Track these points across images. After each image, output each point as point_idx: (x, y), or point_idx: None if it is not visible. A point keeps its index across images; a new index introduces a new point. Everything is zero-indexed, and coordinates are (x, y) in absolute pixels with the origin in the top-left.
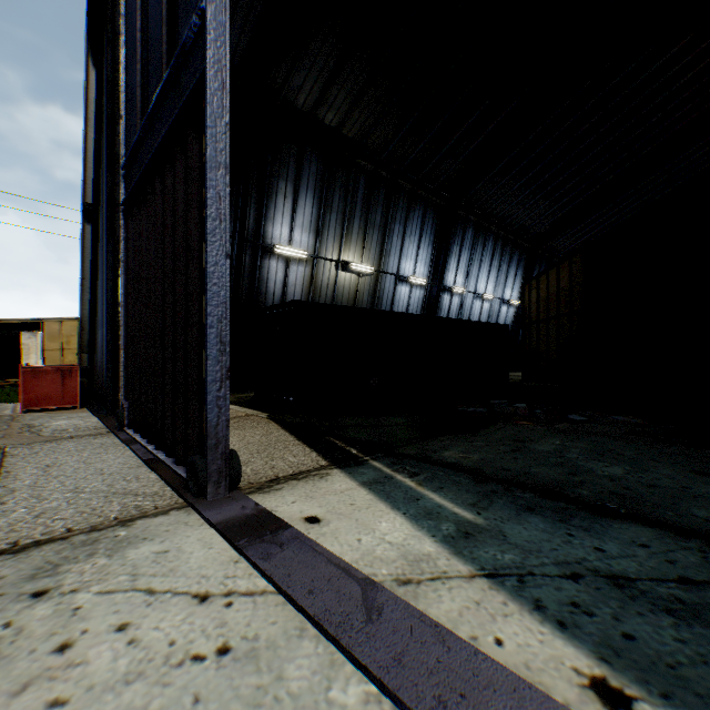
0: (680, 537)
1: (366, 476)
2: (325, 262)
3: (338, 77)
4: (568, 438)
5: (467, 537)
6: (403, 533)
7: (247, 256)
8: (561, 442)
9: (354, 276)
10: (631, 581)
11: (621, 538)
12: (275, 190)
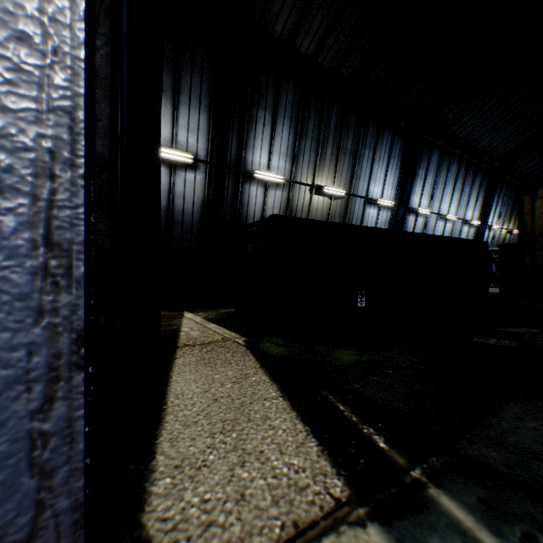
0: None
1: None
2: (300, 186)
3: None
4: None
5: None
6: None
7: (230, 182)
8: None
9: (326, 199)
10: None
11: None
12: (255, 119)
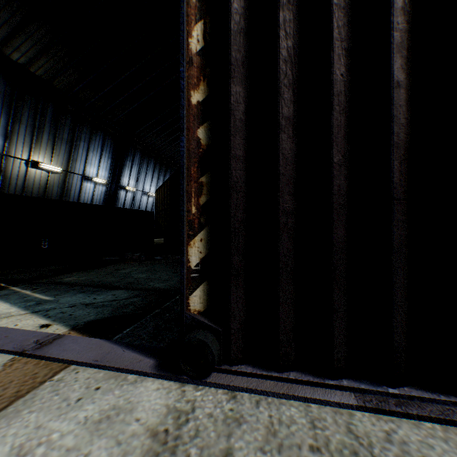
0: (132, 291)
1: (2, 293)
2: (16, 159)
3: (23, 32)
4: (143, 266)
5: (39, 304)
6: (3, 309)
7: None
8: (138, 268)
9: (45, 173)
10: (94, 304)
11: (109, 294)
12: None
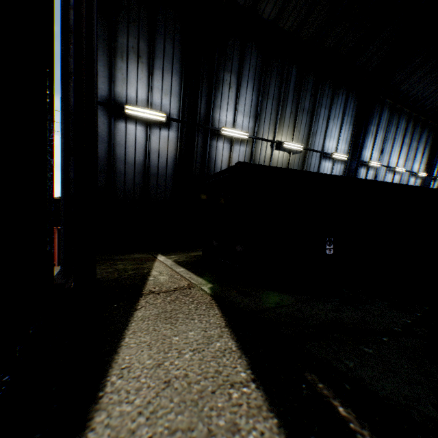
0: None
1: None
2: (262, 142)
3: None
4: None
5: None
6: None
7: (199, 139)
8: None
9: (286, 154)
10: None
11: None
12: (221, 81)
